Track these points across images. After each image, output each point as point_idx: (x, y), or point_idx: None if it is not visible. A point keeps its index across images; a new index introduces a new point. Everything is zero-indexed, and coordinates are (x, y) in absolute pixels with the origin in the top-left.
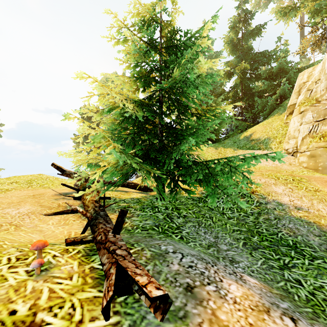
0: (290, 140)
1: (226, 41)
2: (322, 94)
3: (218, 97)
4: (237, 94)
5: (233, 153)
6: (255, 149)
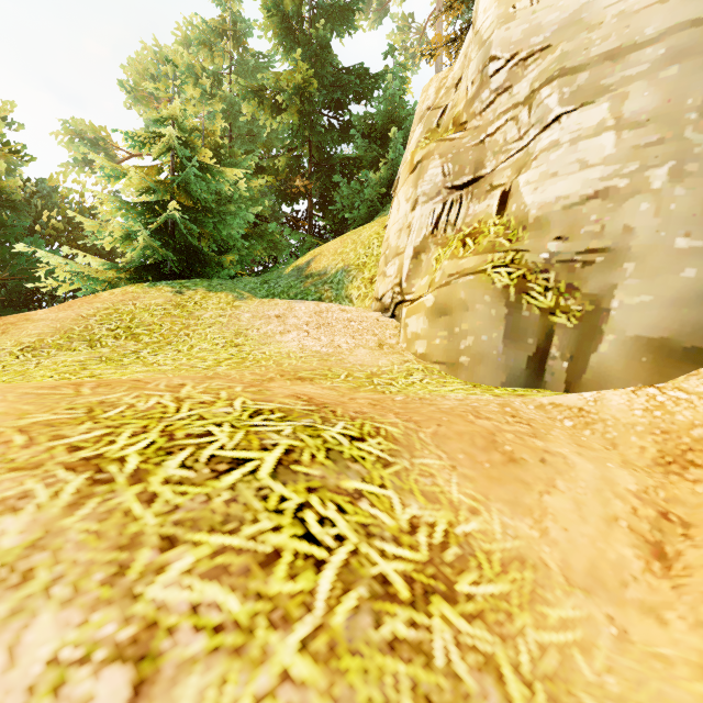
0: (388, 266)
1: (265, 4)
2: (470, 97)
3: (243, 158)
4: (298, 164)
5: (228, 306)
6: (308, 300)
